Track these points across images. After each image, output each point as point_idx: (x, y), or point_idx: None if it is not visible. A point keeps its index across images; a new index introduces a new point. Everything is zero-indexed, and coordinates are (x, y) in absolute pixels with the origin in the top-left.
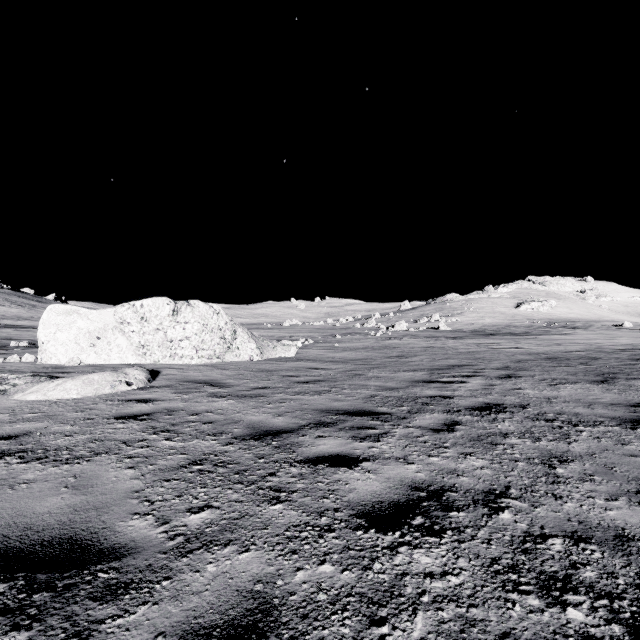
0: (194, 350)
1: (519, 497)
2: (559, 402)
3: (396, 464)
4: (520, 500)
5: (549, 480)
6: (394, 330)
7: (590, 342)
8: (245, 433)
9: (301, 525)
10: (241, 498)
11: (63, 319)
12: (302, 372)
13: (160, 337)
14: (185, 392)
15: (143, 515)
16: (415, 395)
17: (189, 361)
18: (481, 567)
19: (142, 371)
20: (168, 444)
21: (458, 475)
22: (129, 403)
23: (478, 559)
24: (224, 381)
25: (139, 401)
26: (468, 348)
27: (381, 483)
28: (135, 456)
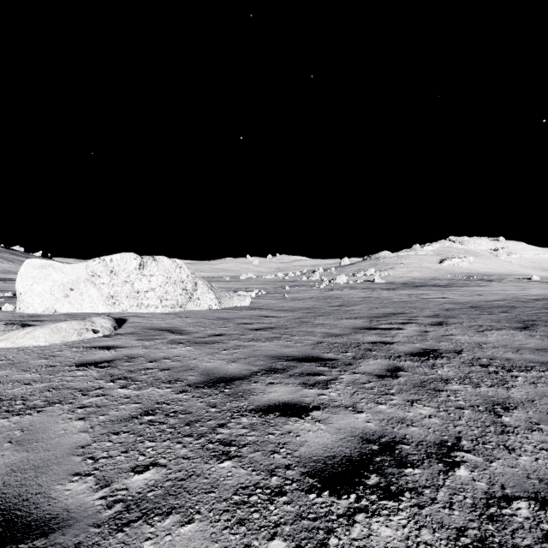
0: (159, 300)
1: (472, 450)
2: (489, 347)
3: (345, 413)
4: (474, 453)
5: (498, 430)
6: (335, 282)
7: (506, 293)
8: (199, 380)
9: (250, 487)
10: (189, 454)
11: (39, 272)
12: (255, 320)
13: (128, 288)
14: (147, 339)
15: (83, 476)
16: (358, 341)
17: (154, 310)
18: (447, 541)
19: (108, 319)
20: (123, 392)
21: (407, 425)
22: (93, 350)
23: (442, 530)
24: (184, 328)
25: (102, 348)
26: (401, 298)
27: (332, 435)
28: (88, 406)
